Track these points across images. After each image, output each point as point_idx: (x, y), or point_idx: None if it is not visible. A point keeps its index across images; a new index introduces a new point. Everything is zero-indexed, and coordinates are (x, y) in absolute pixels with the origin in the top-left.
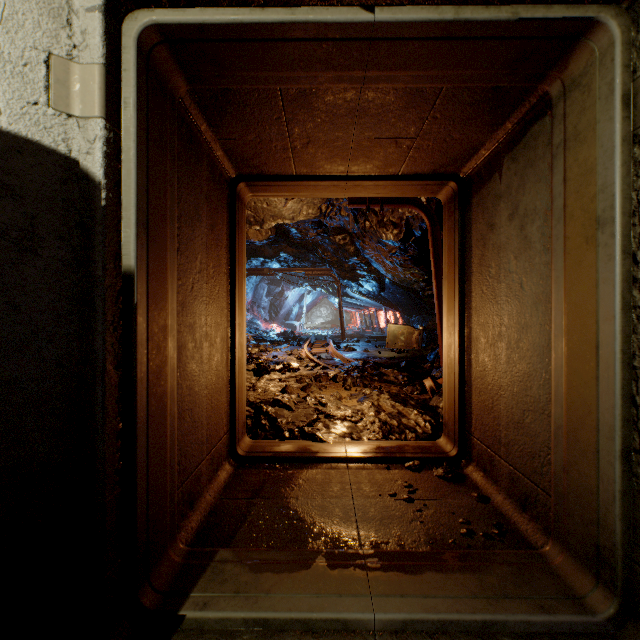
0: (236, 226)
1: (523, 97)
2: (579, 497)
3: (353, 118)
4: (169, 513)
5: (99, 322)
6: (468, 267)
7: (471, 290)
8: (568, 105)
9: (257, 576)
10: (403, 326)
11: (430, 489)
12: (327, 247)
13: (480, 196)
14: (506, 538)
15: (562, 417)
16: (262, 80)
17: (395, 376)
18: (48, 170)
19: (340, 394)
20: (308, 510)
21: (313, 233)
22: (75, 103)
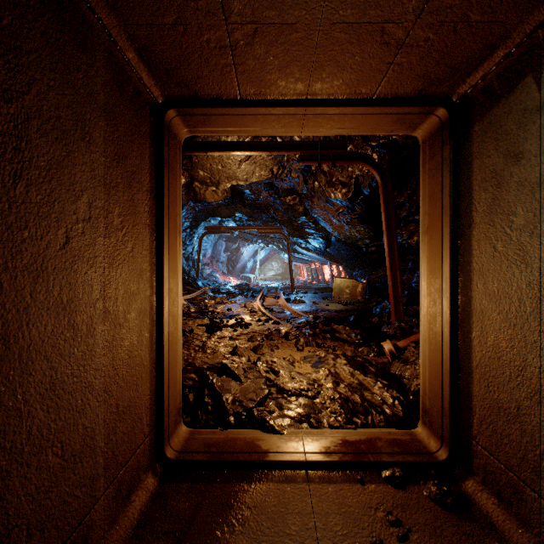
0: (164, 165)
1: None
2: None
3: None
4: None
5: None
6: (465, 217)
7: (471, 247)
8: None
9: None
10: (348, 280)
11: (428, 530)
12: (278, 207)
13: (490, 119)
14: None
15: None
16: None
17: (347, 333)
18: None
19: (293, 357)
20: None
21: (265, 194)
22: None
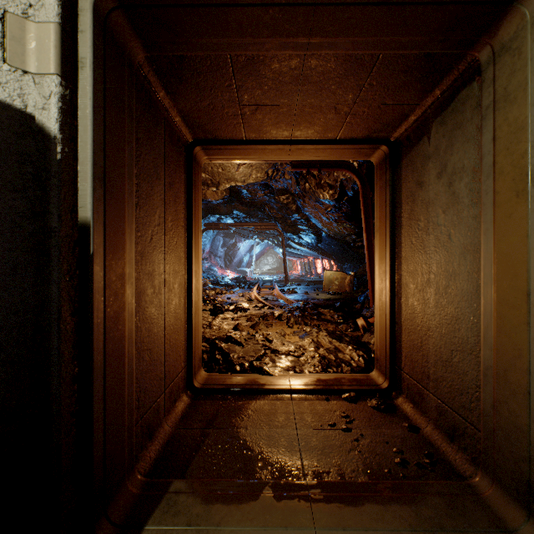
0: (193, 185)
1: (453, 64)
2: (509, 434)
3: (297, 85)
4: (127, 447)
5: (54, 271)
6: (398, 221)
7: (401, 241)
8: (498, 69)
9: (208, 508)
10: (337, 272)
11: (365, 419)
12: (273, 205)
13: (409, 157)
14: (437, 468)
15: (491, 359)
16: (213, 47)
17: (331, 315)
18: (3, 124)
19: (284, 331)
20: (256, 440)
21: (261, 194)
22: (31, 60)
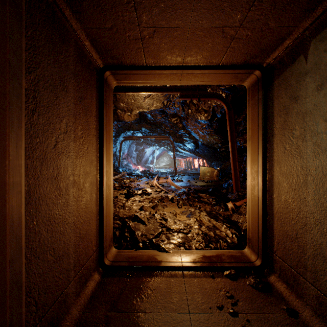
0: (104, 102)
1: None
2: None
3: (191, 2)
4: None
5: None
6: (270, 131)
7: (273, 147)
8: None
9: None
10: (208, 167)
11: (248, 300)
12: (167, 125)
13: (282, 77)
14: None
15: None
16: None
17: (207, 198)
18: None
19: (175, 211)
20: None
21: (159, 117)
22: None
